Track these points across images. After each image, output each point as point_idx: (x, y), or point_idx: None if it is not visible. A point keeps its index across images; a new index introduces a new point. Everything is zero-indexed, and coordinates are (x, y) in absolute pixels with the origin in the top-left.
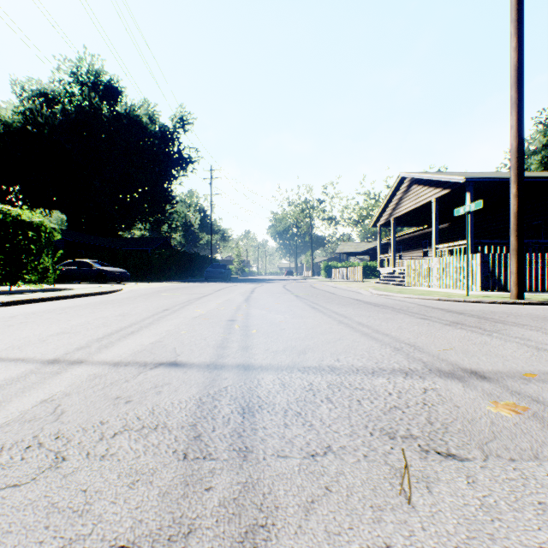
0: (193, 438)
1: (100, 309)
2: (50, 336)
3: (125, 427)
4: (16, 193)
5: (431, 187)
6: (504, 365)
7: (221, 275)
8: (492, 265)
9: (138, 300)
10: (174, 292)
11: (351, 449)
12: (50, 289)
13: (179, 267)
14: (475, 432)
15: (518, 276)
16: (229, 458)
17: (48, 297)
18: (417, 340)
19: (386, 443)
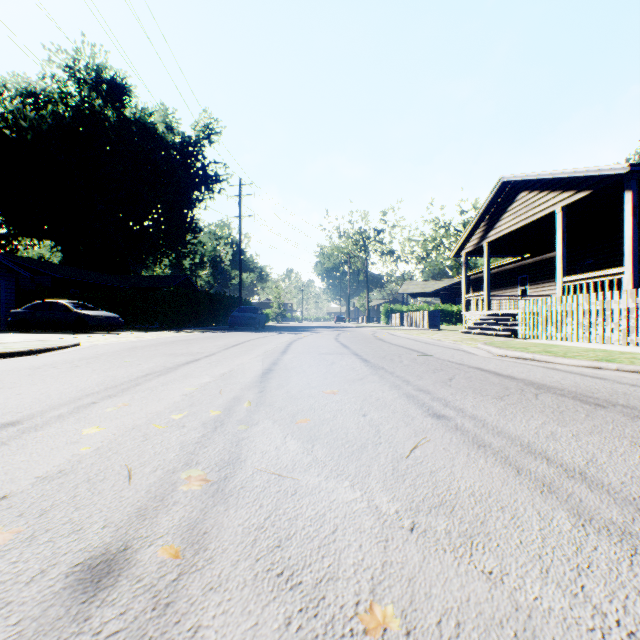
0: None
1: None
2: None
3: None
4: None
5: (554, 192)
6: None
7: (250, 321)
8: None
9: (37, 375)
10: (154, 350)
11: None
12: None
13: (197, 311)
14: None
15: None
16: None
17: None
18: None
19: None
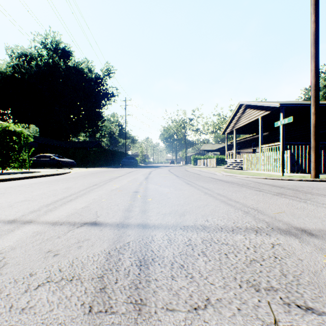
0: (99, 290)
1: (54, 184)
2: (16, 202)
3: (48, 279)
4: (8, 114)
5: (258, 110)
6: (323, 224)
7: (131, 163)
8: (297, 157)
9: (78, 179)
10: (102, 173)
11: (226, 302)
12: (26, 172)
13: (106, 159)
14: (322, 285)
15: (315, 163)
16: (126, 312)
17: (23, 177)
18: (258, 205)
19: (254, 295)
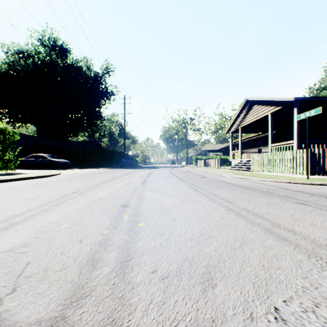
0: None
1: (22, 191)
2: None
3: None
4: (4, 113)
5: (267, 106)
6: None
7: (130, 164)
8: (318, 156)
9: (62, 183)
10: (94, 175)
11: None
12: (8, 174)
13: (104, 159)
14: None
15: None
16: None
17: None
18: None
19: None
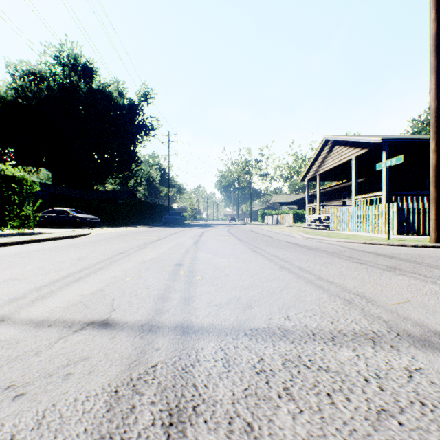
0: None
1: (62, 252)
2: None
3: None
4: (10, 154)
5: (351, 148)
6: None
7: (176, 221)
8: (407, 212)
9: (100, 244)
10: (134, 236)
11: None
12: (29, 233)
13: (142, 214)
14: None
15: (436, 222)
16: None
17: (21, 241)
18: (364, 289)
19: None
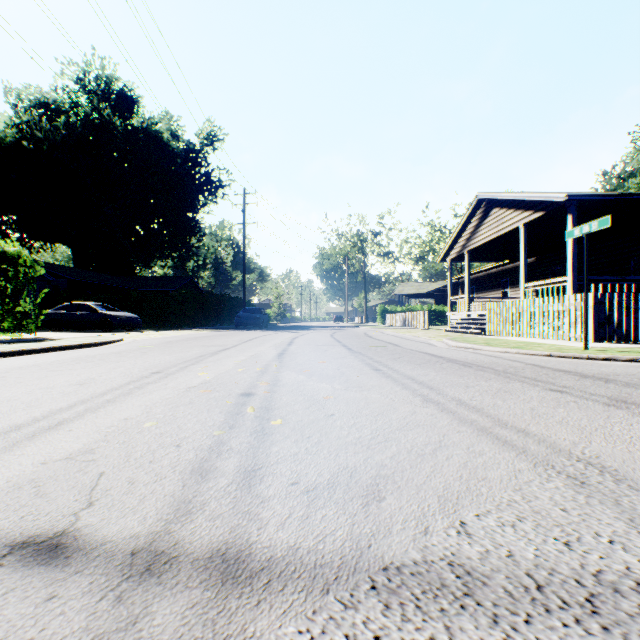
0: None
1: (60, 371)
2: None
3: None
4: (11, 223)
5: (518, 210)
6: None
7: (255, 321)
8: (610, 307)
9: (129, 356)
10: (188, 343)
11: None
12: (25, 340)
13: (204, 312)
14: None
15: None
16: None
17: (4, 352)
18: (595, 449)
19: None
